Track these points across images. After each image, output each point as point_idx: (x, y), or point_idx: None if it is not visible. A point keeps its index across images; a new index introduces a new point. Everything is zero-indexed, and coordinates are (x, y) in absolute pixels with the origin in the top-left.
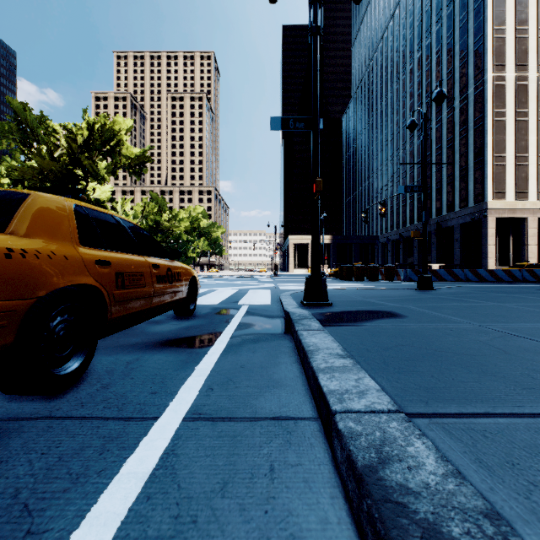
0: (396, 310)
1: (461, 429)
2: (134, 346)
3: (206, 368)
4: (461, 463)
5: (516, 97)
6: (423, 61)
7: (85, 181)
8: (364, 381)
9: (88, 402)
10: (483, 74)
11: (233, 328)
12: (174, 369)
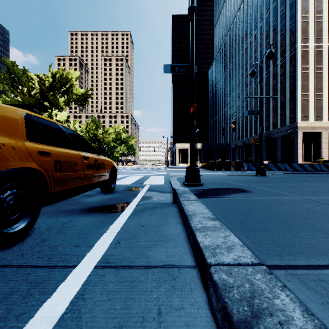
0: (245, 188)
1: (314, 280)
2: (71, 211)
3: (117, 227)
4: (323, 316)
5: (315, 58)
6: (258, 36)
7: (50, 109)
8: (230, 238)
9: (27, 252)
10: (294, 44)
11: (138, 199)
12: (94, 228)
